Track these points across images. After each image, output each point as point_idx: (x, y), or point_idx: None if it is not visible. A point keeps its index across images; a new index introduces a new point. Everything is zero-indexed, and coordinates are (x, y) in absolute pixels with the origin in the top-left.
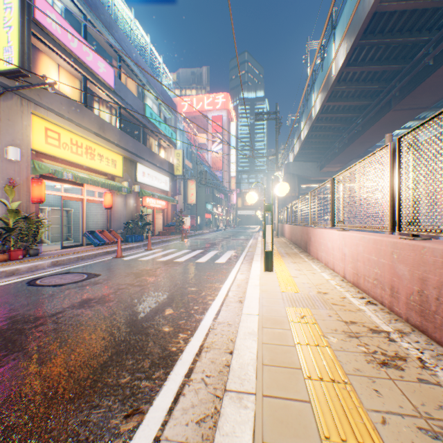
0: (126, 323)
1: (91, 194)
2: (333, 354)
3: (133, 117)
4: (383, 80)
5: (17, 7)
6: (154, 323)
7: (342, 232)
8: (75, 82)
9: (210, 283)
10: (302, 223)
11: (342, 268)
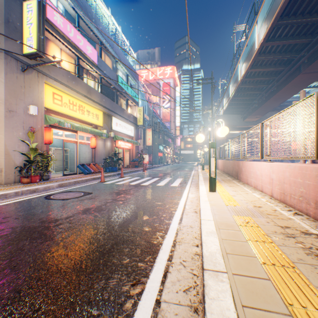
0: (117, 224)
1: (81, 138)
2: (278, 248)
3: (109, 84)
4: (294, 51)
5: (36, 10)
6: (137, 225)
7: (269, 162)
8: (72, 60)
9: (170, 199)
10: (234, 158)
11: (270, 190)
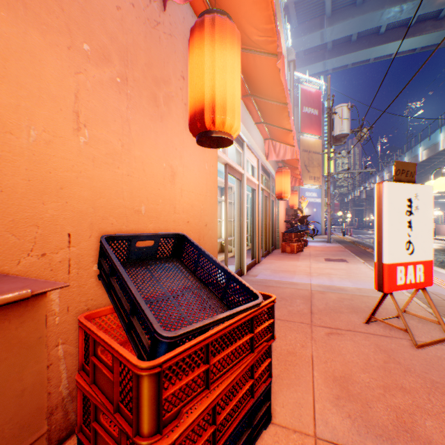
0: None
1: None
2: None
3: None
4: None
5: (332, 154)
6: None
7: None
8: None
9: None
10: None
11: None
